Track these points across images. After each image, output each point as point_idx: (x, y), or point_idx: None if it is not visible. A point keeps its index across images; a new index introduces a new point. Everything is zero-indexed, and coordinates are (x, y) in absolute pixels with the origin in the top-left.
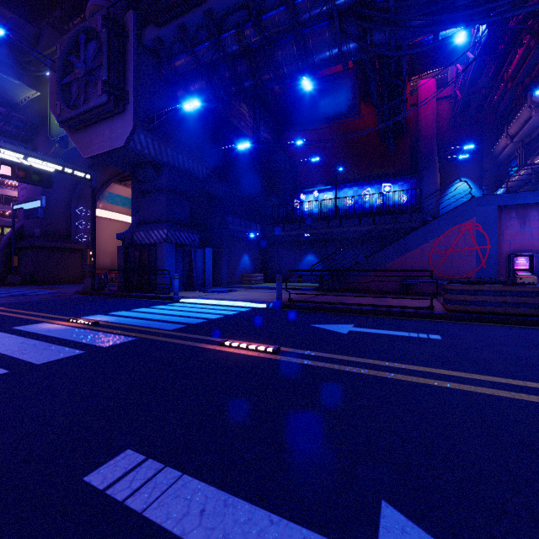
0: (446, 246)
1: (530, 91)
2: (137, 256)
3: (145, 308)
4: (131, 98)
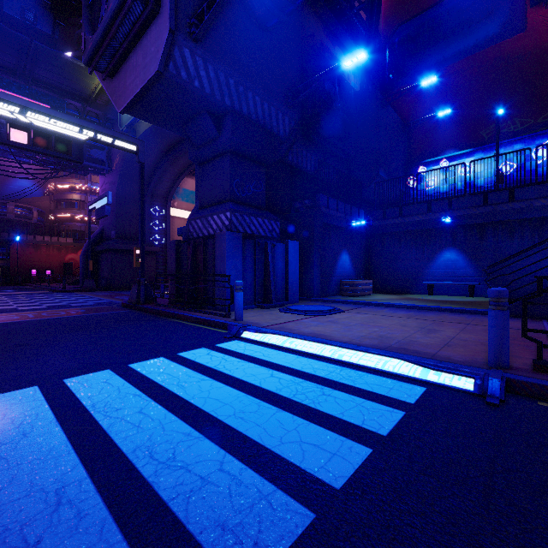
0: None
1: None
2: (189, 254)
3: (162, 359)
4: None
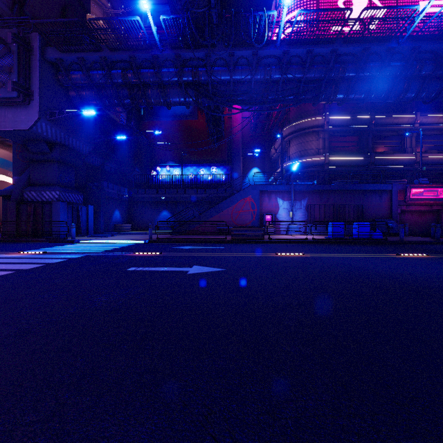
0: (239, 209)
1: (281, 129)
2: (32, 211)
3: (60, 246)
4: (37, 96)
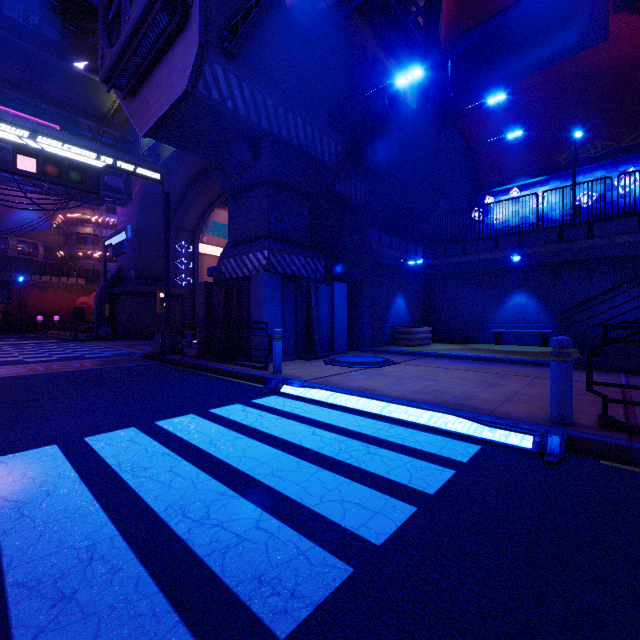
0: None
1: None
2: (221, 298)
3: (192, 416)
4: None
